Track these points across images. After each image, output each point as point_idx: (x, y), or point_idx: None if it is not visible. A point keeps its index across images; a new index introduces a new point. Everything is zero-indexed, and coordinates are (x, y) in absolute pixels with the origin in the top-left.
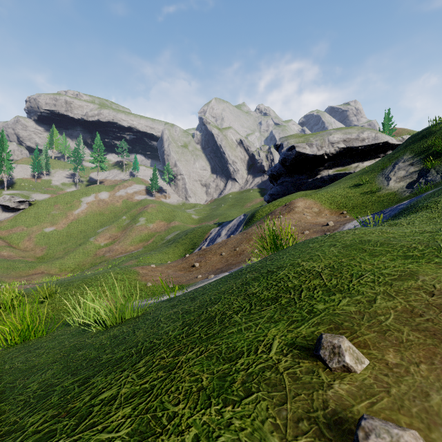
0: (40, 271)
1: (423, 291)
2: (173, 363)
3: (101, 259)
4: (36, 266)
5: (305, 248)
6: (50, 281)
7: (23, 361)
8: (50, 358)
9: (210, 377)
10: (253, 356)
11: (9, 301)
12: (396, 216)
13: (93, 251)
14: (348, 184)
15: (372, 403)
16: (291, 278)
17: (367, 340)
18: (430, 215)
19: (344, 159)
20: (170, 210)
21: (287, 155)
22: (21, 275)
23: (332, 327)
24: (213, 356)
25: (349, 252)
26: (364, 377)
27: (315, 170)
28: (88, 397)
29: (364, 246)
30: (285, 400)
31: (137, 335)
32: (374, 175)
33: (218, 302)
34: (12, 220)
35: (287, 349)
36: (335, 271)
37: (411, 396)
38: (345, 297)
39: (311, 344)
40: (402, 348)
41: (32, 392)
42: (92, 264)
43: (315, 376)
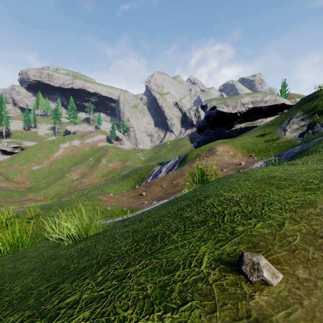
0: (29, 198)
1: (322, 216)
2: (124, 273)
3: (74, 189)
4: (26, 195)
5: (225, 182)
6: (36, 205)
7: (12, 267)
8: (31, 266)
9: (153, 286)
10: (188, 269)
11: (4, 221)
12: (292, 158)
13: (68, 183)
14: (255, 134)
15: (288, 313)
16: (216, 205)
17: (280, 258)
18: (319, 157)
19: (252, 116)
20: (125, 153)
21: (210, 113)
22: (15, 201)
23: (250, 245)
24: (155, 268)
25: (259, 185)
26: (279, 289)
27: (231, 124)
28: (57, 300)
29: (271, 180)
30: (215, 308)
31: (98, 249)
32: (274, 128)
33: (160, 224)
34: (9, 161)
35: (215, 264)
36: (250, 200)
37: (321, 307)
38: (259, 221)
39: (234, 260)
40: (310, 265)
41: (15, 294)
42: (67, 193)
43: (239, 287)
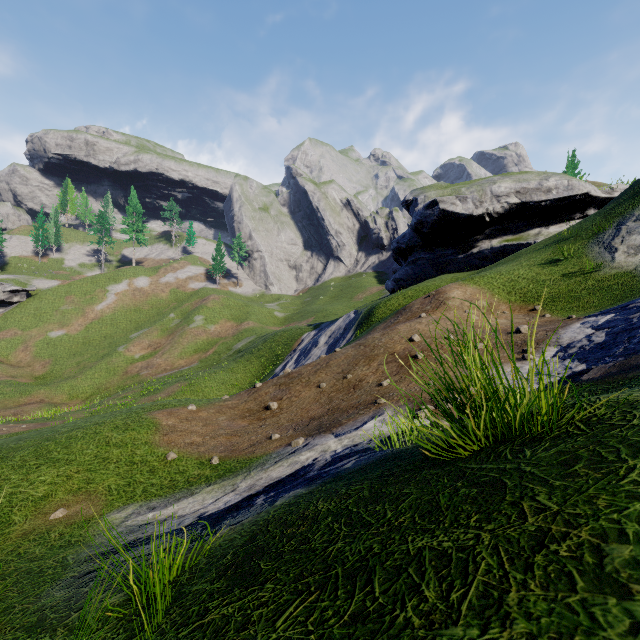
0: (37, 399)
1: None
2: None
3: (134, 379)
4: (31, 392)
5: None
6: (46, 417)
7: None
8: None
9: None
10: None
11: None
12: None
13: (122, 367)
14: (535, 260)
15: None
16: None
17: None
18: None
19: (517, 222)
20: (242, 304)
21: (425, 216)
22: (7, 406)
23: None
24: None
25: None
26: None
27: (470, 240)
28: None
29: None
30: None
31: None
32: (582, 244)
33: None
34: (0, 320)
35: None
36: None
37: None
38: None
39: None
40: None
41: None
42: (120, 388)
43: None
